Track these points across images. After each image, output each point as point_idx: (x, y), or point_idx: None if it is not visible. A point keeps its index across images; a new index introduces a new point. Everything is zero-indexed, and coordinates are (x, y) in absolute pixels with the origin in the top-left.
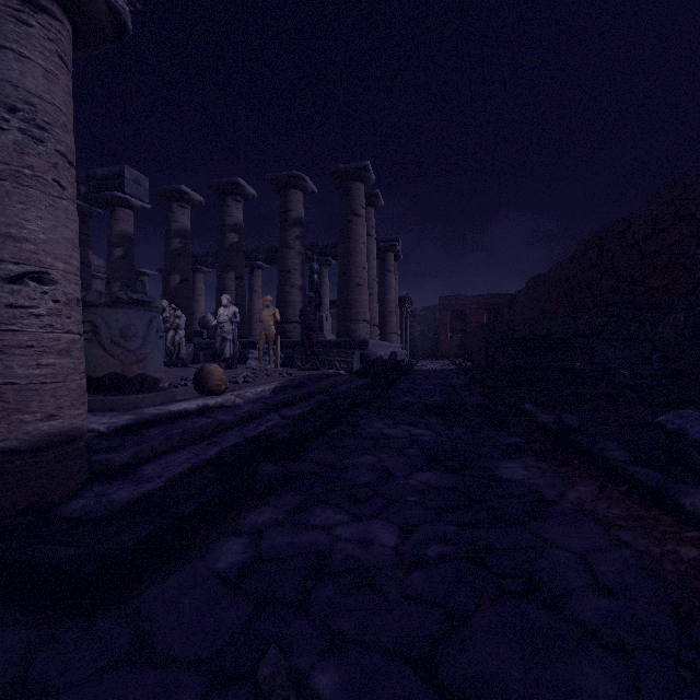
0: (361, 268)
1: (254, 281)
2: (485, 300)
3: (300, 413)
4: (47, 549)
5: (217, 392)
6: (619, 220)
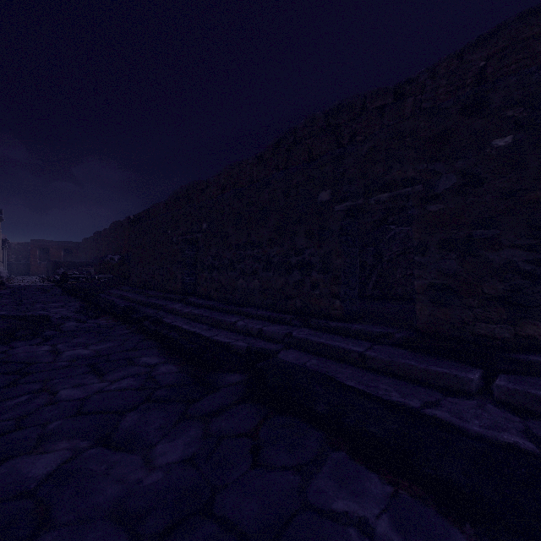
0: None
1: None
2: (62, 244)
3: None
4: None
5: None
6: (100, 232)
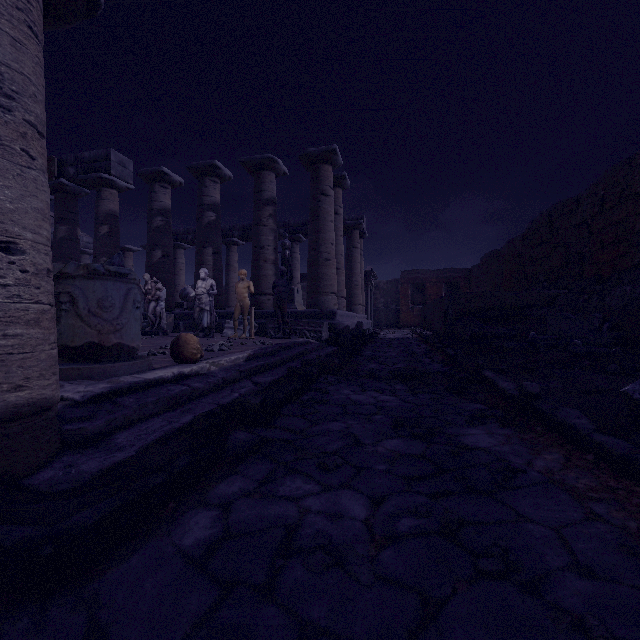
0: (329, 244)
1: (231, 257)
2: (443, 274)
3: (272, 380)
4: (3, 529)
5: (192, 360)
6: (568, 200)
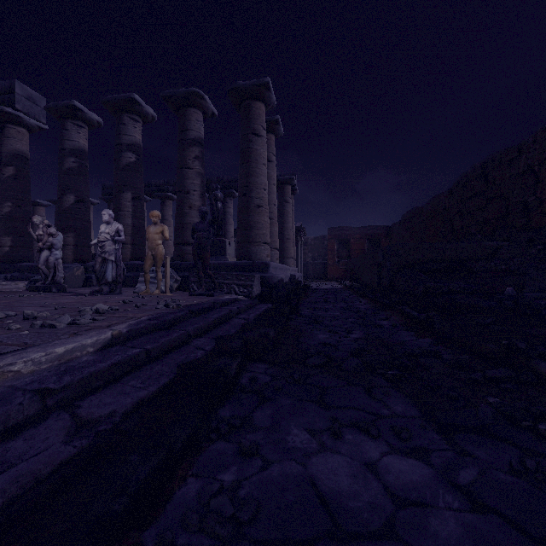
0: (262, 189)
1: (165, 211)
2: (366, 231)
3: (132, 404)
4: None
5: None
6: (508, 149)
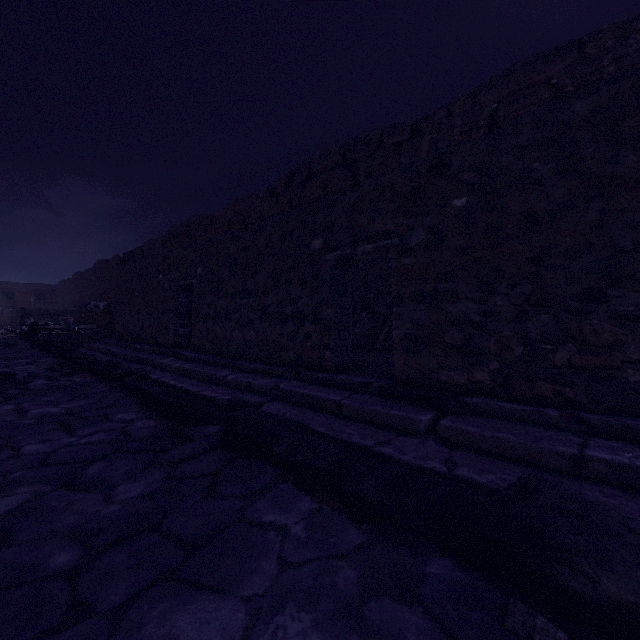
0: None
1: None
2: (32, 287)
3: None
4: None
5: None
6: (81, 273)
